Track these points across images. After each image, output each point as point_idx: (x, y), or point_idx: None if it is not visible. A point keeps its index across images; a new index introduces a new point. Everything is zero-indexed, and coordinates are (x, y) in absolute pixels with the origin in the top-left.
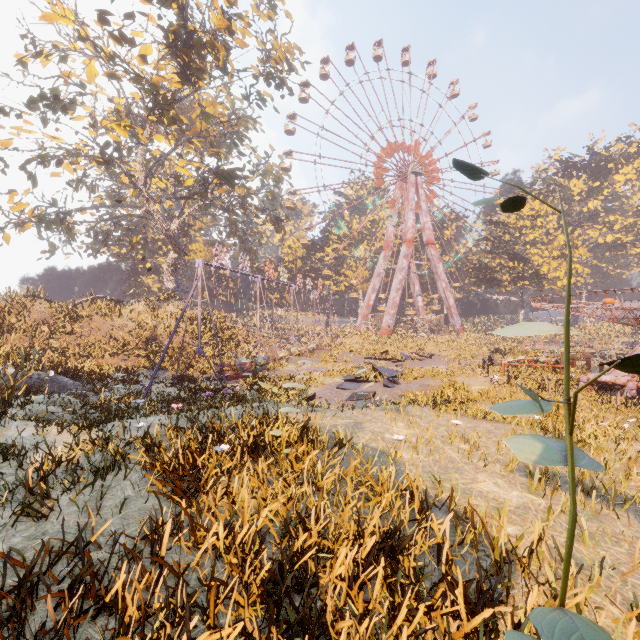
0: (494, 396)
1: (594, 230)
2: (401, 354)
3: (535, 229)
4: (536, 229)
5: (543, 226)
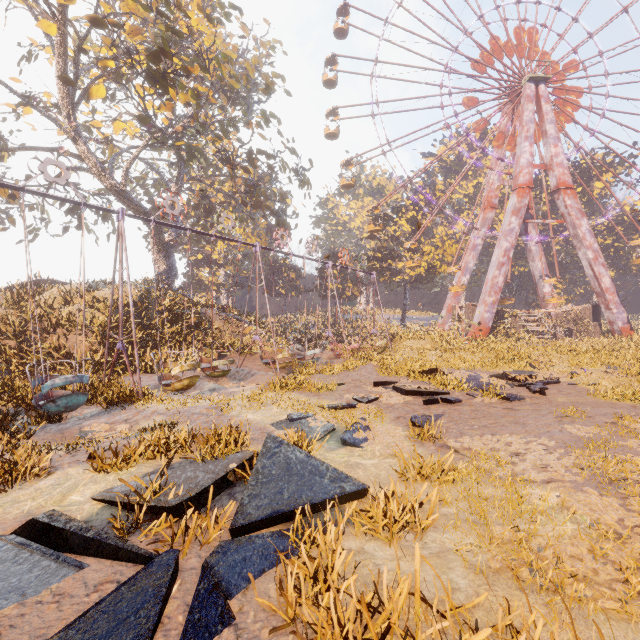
0: None
1: None
2: (462, 379)
3: None
4: None
5: None
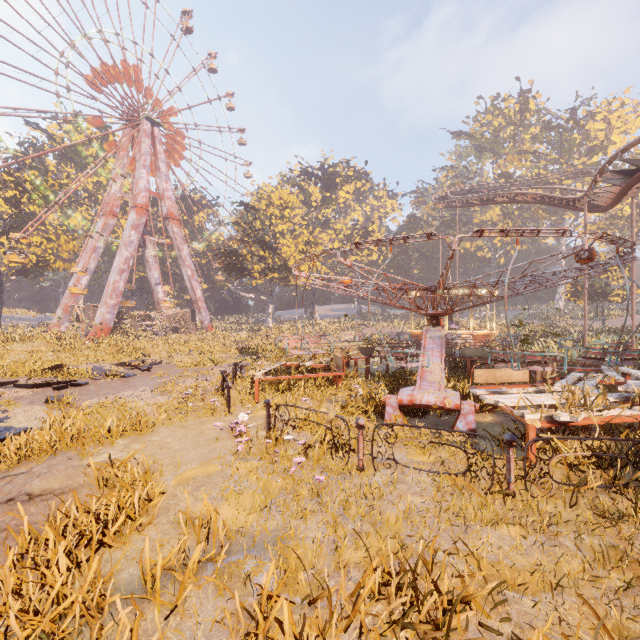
0: (232, 537)
1: (327, 235)
2: (88, 369)
3: (284, 220)
4: (285, 220)
5: (290, 219)
